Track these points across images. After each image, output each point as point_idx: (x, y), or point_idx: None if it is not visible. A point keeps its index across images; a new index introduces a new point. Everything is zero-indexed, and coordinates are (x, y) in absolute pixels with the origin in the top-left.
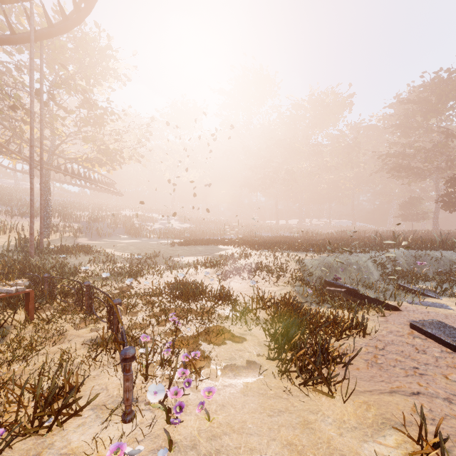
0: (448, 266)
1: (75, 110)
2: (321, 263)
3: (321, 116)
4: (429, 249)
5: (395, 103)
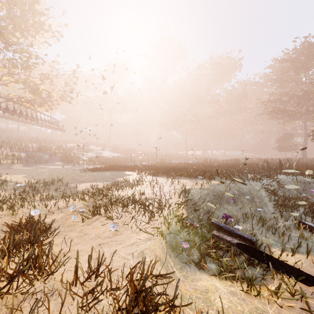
0: None
1: (0, 52)
2: (211, 192)
3: (219, 74)
4: None
5: (273, 64)
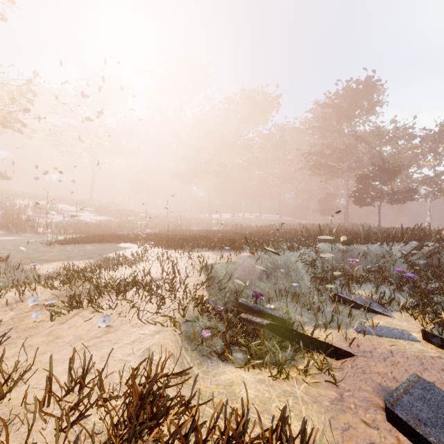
0: (375, 261)
1: None
2: (240, 267)
3: (252, 113)
4: (355, 243)
5: (315, 109)
